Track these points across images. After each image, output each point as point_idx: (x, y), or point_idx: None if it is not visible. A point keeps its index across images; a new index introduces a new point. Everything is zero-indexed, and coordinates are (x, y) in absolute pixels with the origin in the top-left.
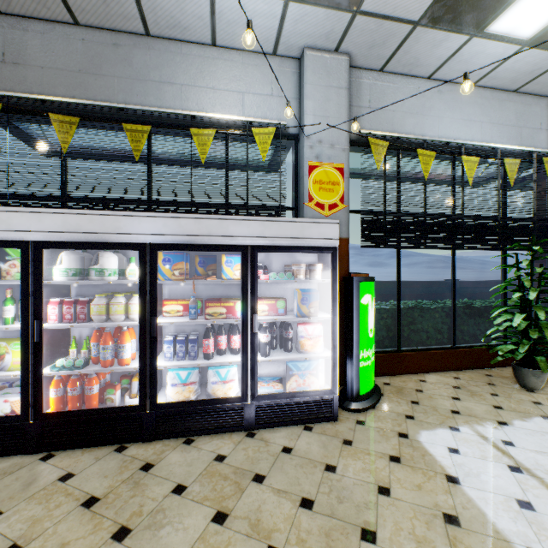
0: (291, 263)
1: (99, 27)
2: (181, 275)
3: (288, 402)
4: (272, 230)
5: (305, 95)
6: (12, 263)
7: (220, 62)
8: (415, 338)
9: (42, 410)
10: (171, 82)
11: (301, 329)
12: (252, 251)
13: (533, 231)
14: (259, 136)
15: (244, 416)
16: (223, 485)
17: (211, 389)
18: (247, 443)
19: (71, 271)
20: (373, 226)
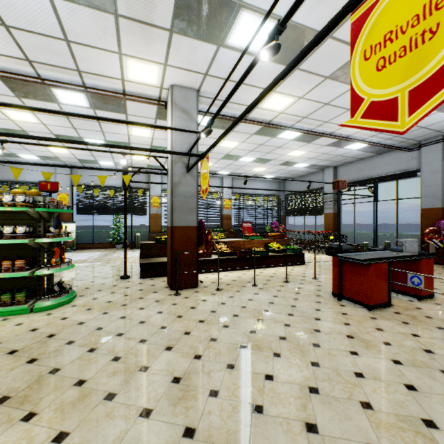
0: None
1: None
2: None
3: None
4: None
5: (56, 176)
6: None
7: (32, 166)
8: (101, 240)
9: None
10: None
11: None
12: None
13: (137, 210)
14: None
15: None
16: None
17: None
18: None
19: None
20: (81, 209)
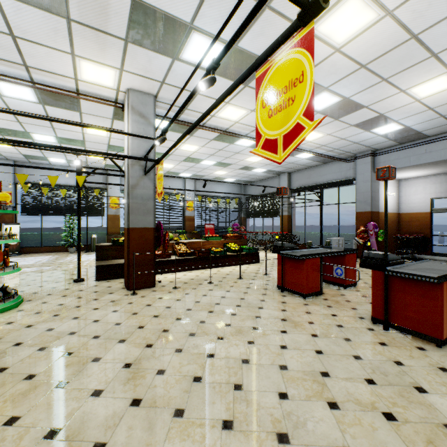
0: None
1: None
2: None
3: None
4: None
5: None
6: None
7: None
8: (51, 243)
9: None
10: None
11: None
12: None
13: (93, 210)
14: None
15: None
16: None
17: None
18: None
19: None
20: (26, 209)
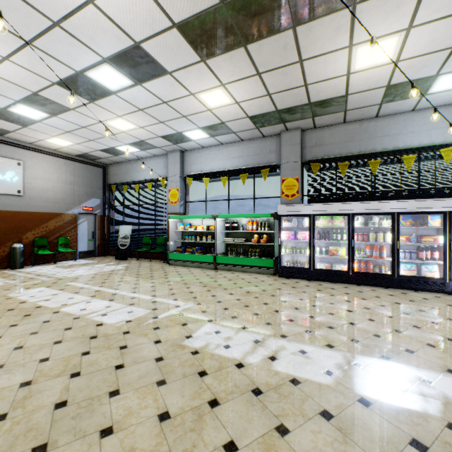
0: None
1: (353, 121)
2: (409, 224)
3: None
4: None
5: None
6: (333, 220)
7: (415, 118)
8: None
9: (354, 270)
10: (387, 135)
11: None
12: (449, 213)
13: None
14: (444, 152)
15: (444, 287)
16: (445, 301)
17: (424, 274)
18: (448, 296)
19: (361, 223)
20: None
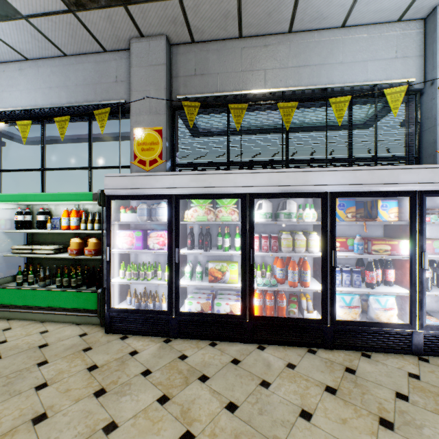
0: (430, 206)
1: (254, 36)
2: (352, 217)
3: None
4: None
5: (437, 50)
6: (219, 209)
7: (347, 39)
8: None
9: (254, 313)
10: (306, 65)
11: None
12: (420, 196)
13: None
14: (391, 95)
15: (412, 342)
16: None
17: (375, 314)
18: (427, 366)
19: (268, 214)
20: None
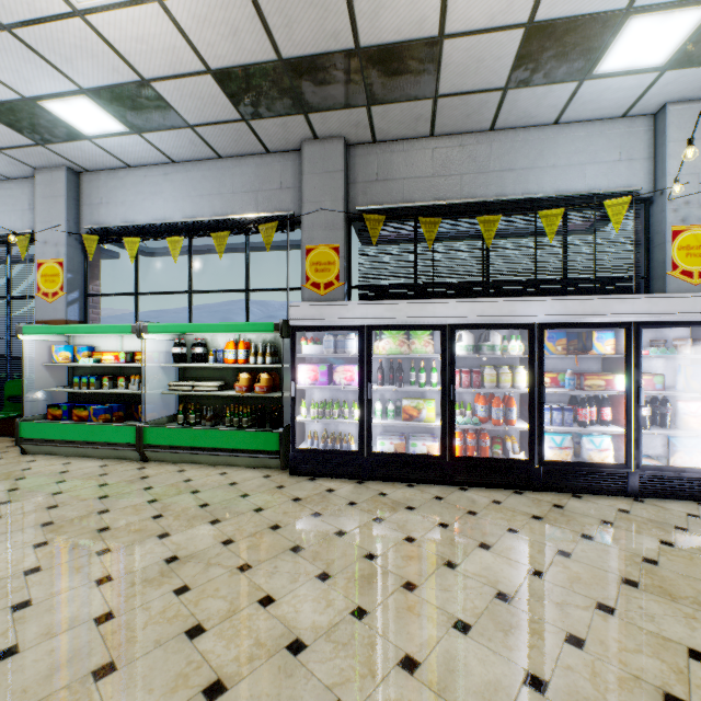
0: (656, 338)
1: (449, 134)
2: (562, 350)
3: (675, 476)
4: (659, 307)
5: (666, 155)
6: (411, 341)
7: (560, 138)
8: None
9: (454, 453)
10: (511, 169)
11: (682, 406)
12: (635, 327)
13: None
14: (611, 208)
15: (627, 483)
16: (647, 527)
17: (588, 455)
18: (640, 505)
19: (469, 347)
20: None
